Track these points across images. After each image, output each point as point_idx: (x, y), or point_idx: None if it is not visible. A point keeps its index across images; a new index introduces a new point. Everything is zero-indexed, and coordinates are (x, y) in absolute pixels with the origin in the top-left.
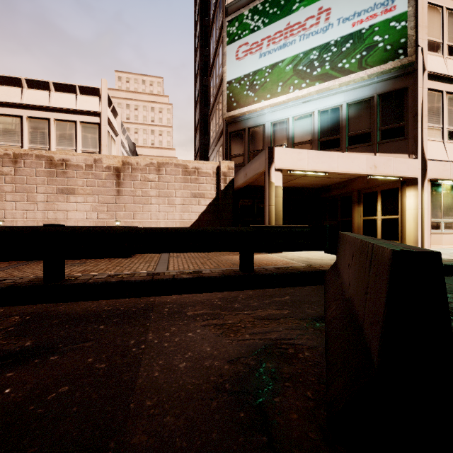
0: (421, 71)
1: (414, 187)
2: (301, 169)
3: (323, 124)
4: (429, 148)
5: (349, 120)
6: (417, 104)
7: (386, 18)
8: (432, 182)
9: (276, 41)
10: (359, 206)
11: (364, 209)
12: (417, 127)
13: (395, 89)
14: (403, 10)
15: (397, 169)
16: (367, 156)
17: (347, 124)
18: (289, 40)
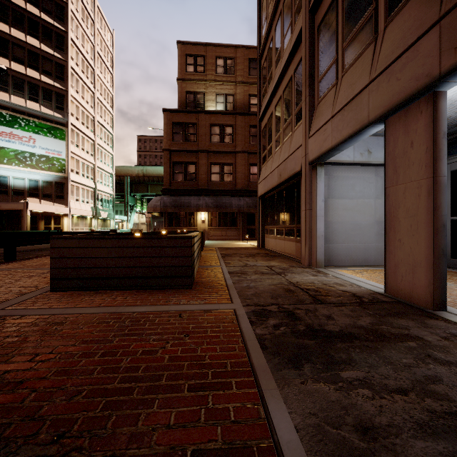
0: (69, 179)
1: (67, 217)
2: (36, 210)
3: (31, 185)
4: (71, 204)
5: (43, 187)
6: (68, 190)
7: (59, 157)
8: (72, 215)
9: (3, 136)
10: (42, 221)
11: (45, 222)
12: (68, 197)
13: (61, 182)
14: (64, 158)
15: (63, 211)
16: (55, 206)
17: (42, 189)
18: (13, 140)
